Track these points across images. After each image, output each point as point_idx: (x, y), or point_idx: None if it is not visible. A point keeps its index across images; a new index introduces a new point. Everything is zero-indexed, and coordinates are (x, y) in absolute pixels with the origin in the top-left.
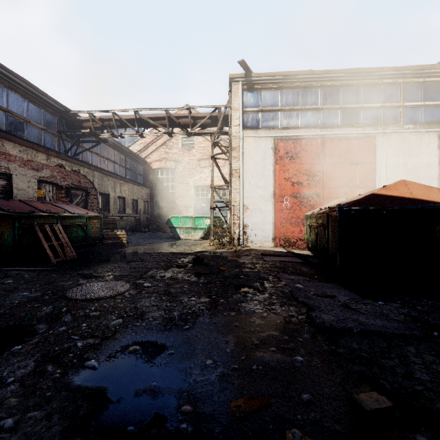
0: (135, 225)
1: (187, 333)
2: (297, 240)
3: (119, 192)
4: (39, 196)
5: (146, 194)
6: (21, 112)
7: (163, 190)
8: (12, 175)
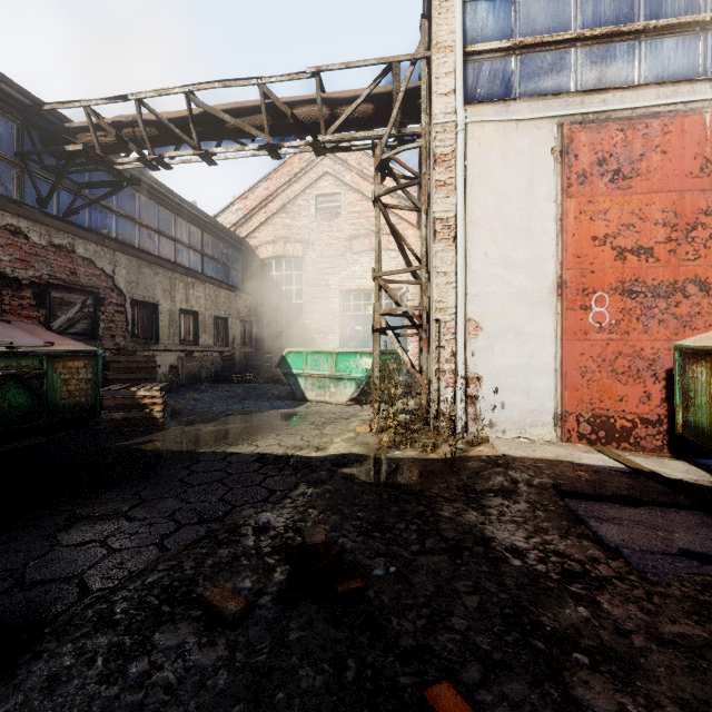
0: (223, 368)
1: None
2: (634, 422)
3: (184, 300)
4: None
5: (246, 308)
6: None
7: (280, 300)
8: None
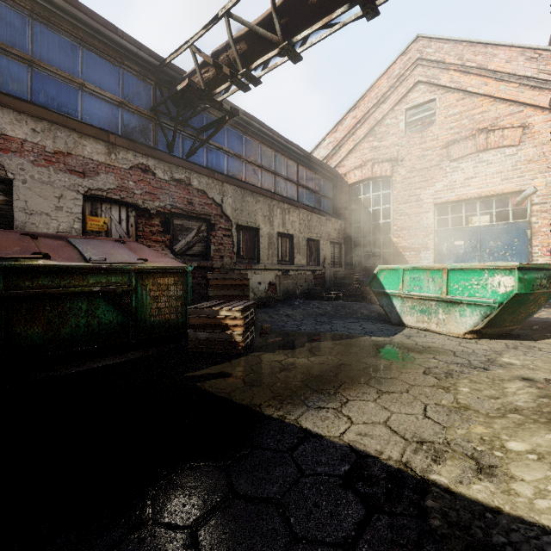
0: (314, 285)
1: None
2: None
3: (281, 224)
4: (94, 230)
5: (335, 231)
6: (66, 66)
7: (367, 221)
8: (12, 182)
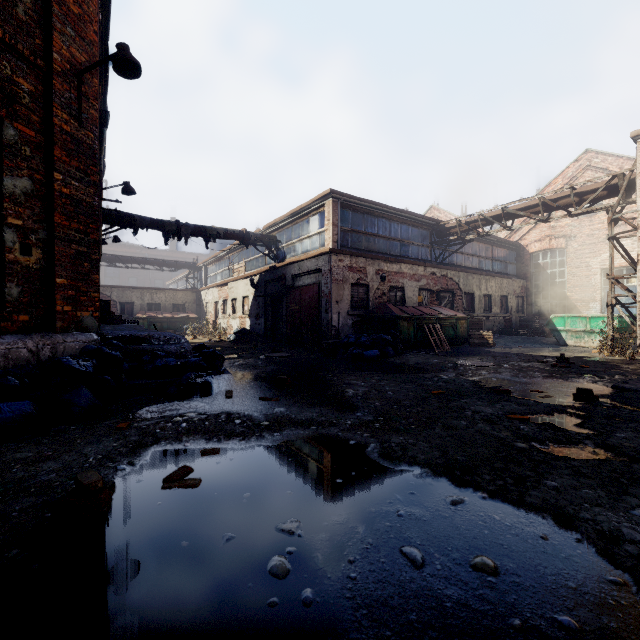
0: (504, 326)
1: (523, 380)
2: None
3: (485, 289)
4: (419, 302)
5: (519, 288)
6: (408, 237)
7: (545, 280)
8: (404, 288)
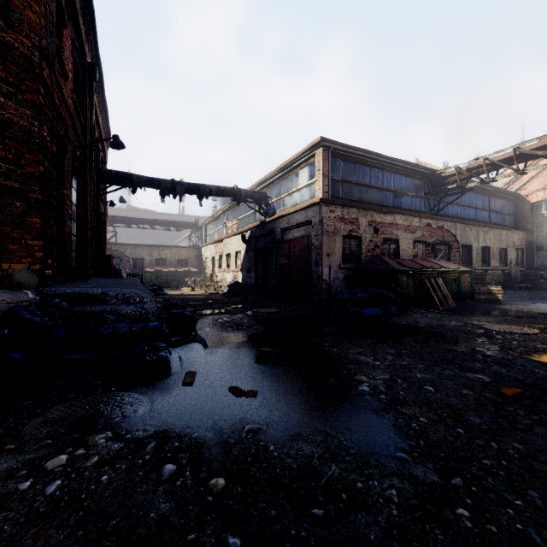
0: (503, 280)
1: None
2: None
3: (483, 241)
4: (413, 254)
5: (518, 240)
6: (401, 188)
7: None
8: (398, 240)
